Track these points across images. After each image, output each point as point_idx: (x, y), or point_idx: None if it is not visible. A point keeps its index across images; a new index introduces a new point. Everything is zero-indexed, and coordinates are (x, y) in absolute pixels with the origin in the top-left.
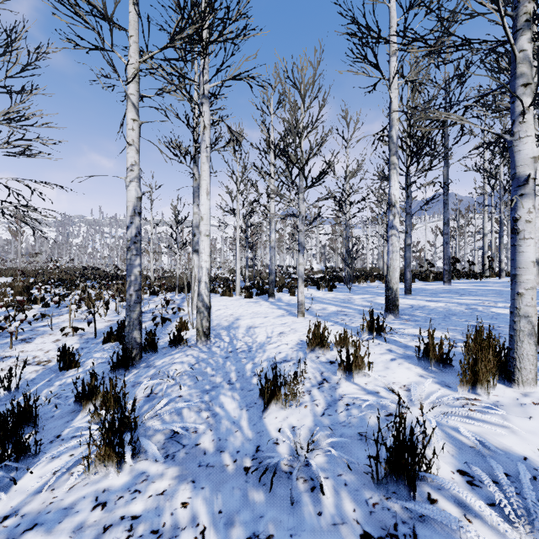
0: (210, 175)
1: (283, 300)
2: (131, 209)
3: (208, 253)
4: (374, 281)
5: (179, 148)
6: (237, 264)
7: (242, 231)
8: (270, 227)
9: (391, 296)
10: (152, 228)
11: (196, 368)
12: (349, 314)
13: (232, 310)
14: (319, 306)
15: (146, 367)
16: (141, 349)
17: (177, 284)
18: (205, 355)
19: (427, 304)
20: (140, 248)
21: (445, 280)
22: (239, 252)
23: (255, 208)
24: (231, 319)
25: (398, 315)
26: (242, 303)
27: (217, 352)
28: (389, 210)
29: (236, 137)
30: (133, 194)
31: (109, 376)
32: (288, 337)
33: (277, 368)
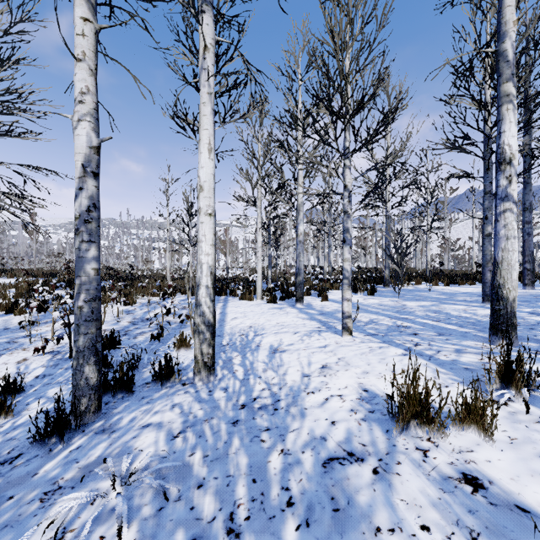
0: (214, 123)
1: (314, 306)
2: (80, 165)
3: (211, 241)
4: (420, 283)
5: (186, 117)
6: (259, 262)
7: (264, 226)
8: (298, 218)
9: (504, 309)
10: (168, 225)
11: (176, 449)
12: (420, 333)
13: (251, 319)
14: (366, 318)
15: (98, 432)
16: (100, 394)
17: (190, 285)
18: (201, 410)
19: (539, 319)
20: (97, 230)
21: (527, 282)
22: (260, 248)
23: (279, 196)
24: (248, 334)
25: (517, 341)
26: (263, 310)
27: (221, 404)
28: (499, 171)
29: (254, 78)
30: (83, 141)
31: (30, 452)
32: (338, 378)
33: (339, 483)
